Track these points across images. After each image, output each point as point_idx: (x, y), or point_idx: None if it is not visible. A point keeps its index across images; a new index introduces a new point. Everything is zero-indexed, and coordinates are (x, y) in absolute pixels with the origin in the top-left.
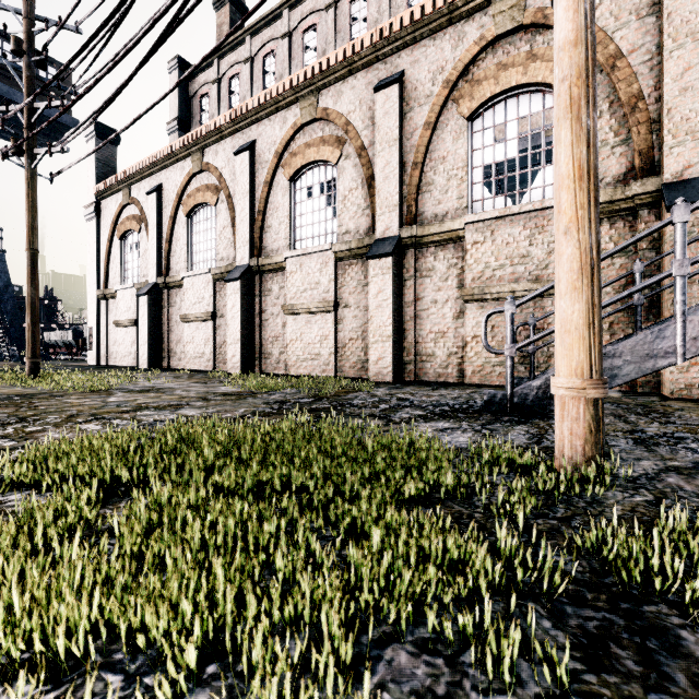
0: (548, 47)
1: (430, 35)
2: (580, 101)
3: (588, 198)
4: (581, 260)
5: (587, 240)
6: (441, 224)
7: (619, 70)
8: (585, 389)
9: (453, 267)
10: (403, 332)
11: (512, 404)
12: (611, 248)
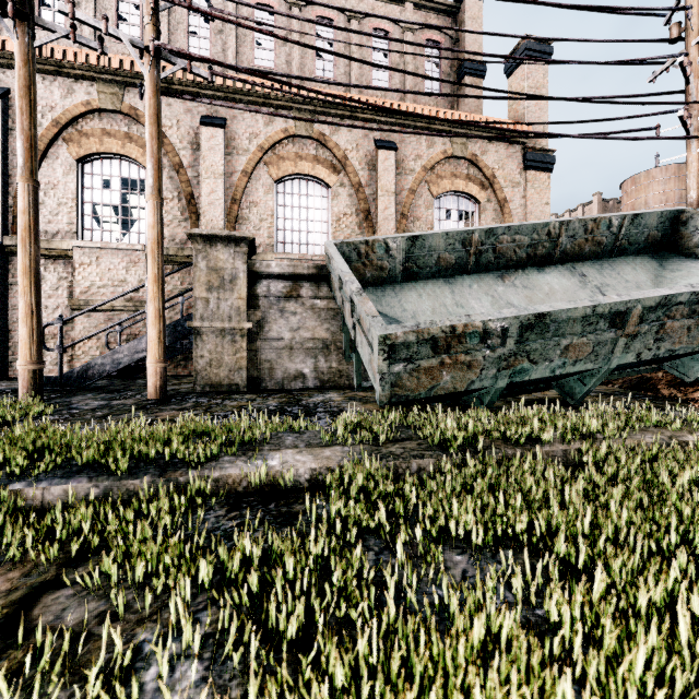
0: (141, 137)
1: (40, 73)
2: (26, 239)
3: (30, 282)
4: (27, 309)
5: (30, 301)
6: (50, 242)
7: (182, 175)
8: (28, 365)
9: (64, 279)
10: (9, 333)
11: (62, 383)
12: (179, 285)
